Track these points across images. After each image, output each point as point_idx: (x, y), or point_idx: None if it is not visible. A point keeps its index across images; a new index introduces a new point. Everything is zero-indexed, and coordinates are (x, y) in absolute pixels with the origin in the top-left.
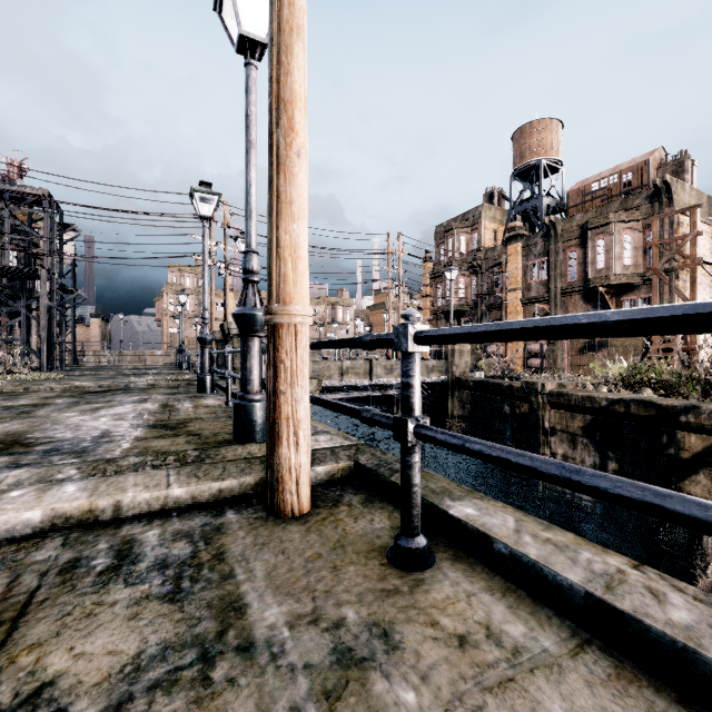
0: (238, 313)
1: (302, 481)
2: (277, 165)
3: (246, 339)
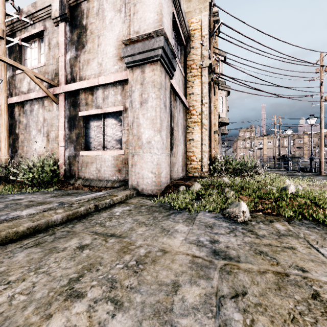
0: (310, 158)
1: (323, 172)
2: (320, 149)
3: (311, 161)
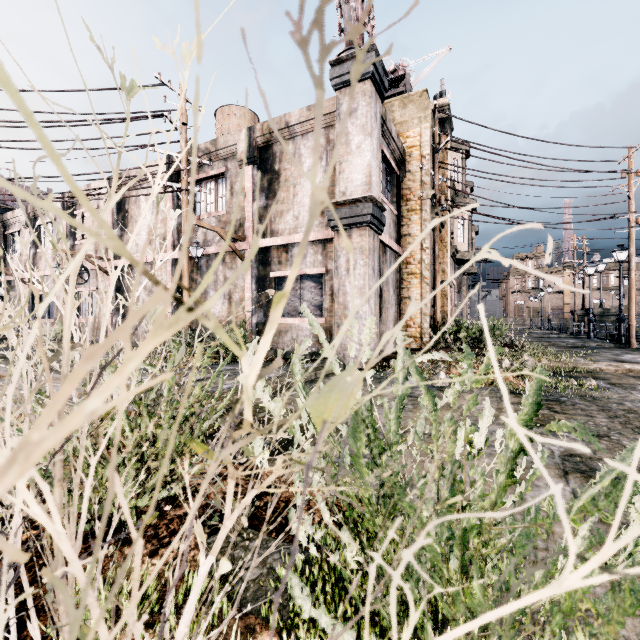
0: (617, 318)
1: (633, 344)
2: (629, 305)
3: (619, 324)
